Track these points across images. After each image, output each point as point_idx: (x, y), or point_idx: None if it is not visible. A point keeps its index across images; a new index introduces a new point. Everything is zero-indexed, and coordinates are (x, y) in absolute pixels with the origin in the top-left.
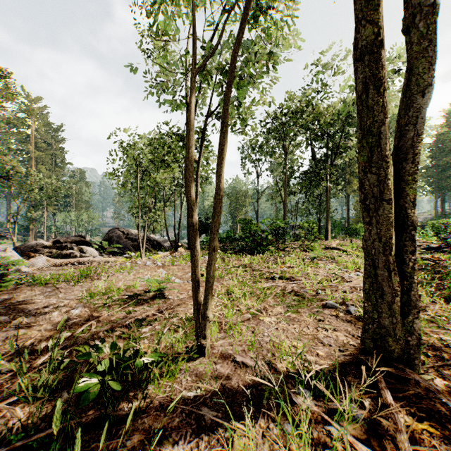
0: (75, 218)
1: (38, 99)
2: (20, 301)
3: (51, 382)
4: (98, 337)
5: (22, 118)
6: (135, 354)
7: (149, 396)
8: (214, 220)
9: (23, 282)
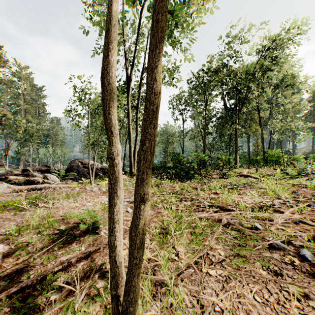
0: (52, 152)
1: (26, 67)
2: None
3: None
4: None
5: (15, 81)
6: None
7: None
8: (143, 147)
9: None
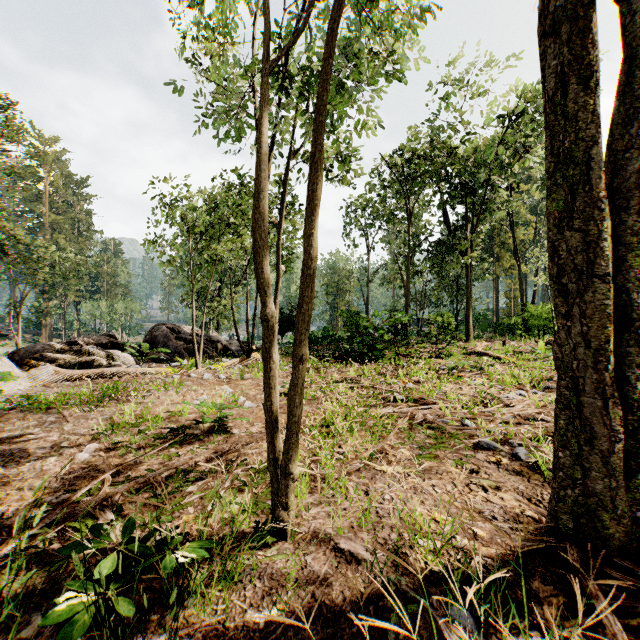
0: (106, 310)
1: (54, 139)
2: (2, 437)
3: (18, 591)
4: (112, 502)
5: (32, 166)
6: (167, 540)
7: (185, 621)
8: (302, 310)
9: (15, 406)
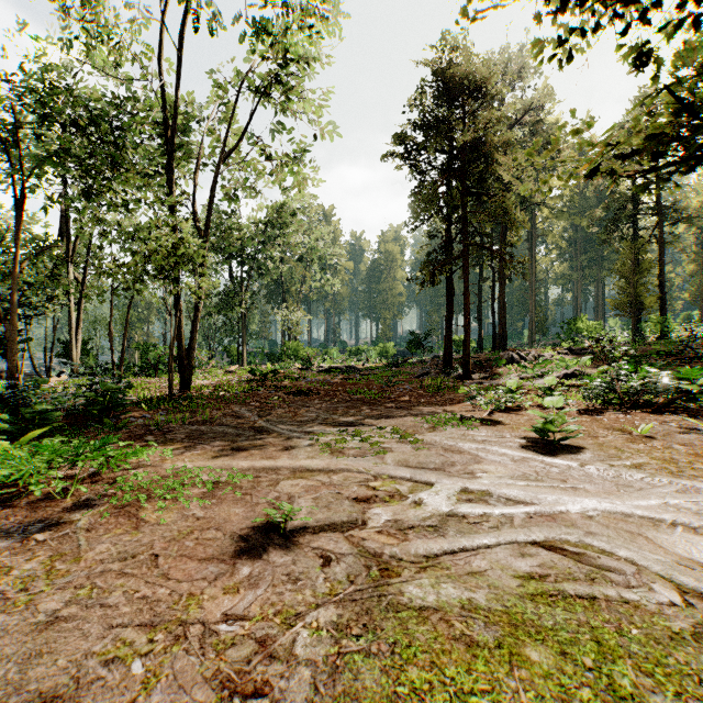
0: None
1: None
2: None
3: None
4: None
5: None
6: None
7: None
8: (123, 350)
9: None
